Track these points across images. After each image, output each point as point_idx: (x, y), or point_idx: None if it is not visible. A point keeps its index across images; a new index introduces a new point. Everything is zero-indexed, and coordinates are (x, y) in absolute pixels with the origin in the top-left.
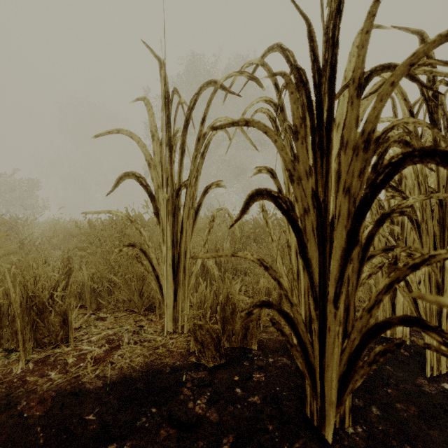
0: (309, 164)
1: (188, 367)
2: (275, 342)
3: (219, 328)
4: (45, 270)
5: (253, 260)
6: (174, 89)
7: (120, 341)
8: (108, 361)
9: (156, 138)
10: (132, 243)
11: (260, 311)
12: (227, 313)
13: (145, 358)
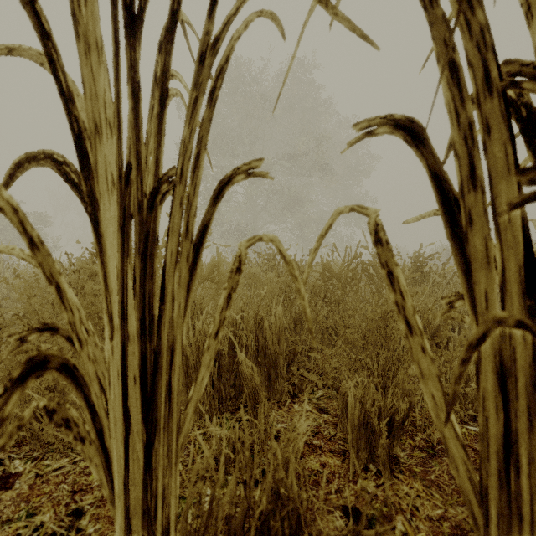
0: None
1: None
2: None
3: None
4: None
5: None
6: None
7: None
8: None
9: None
10: (50, 324)
11: None
12: None
13: None
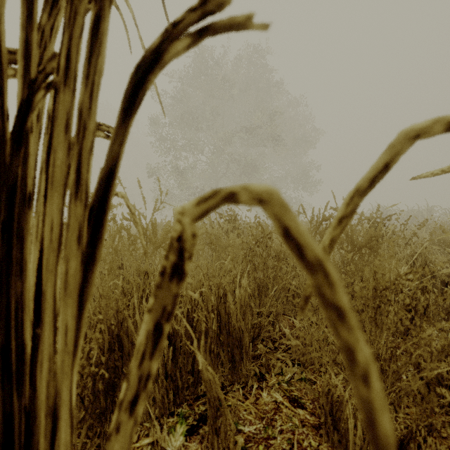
0: None
1: None
2: None
3: None
4: None
5: None
6: None
7: None
8: None
9: None
10: None
11: None
12: None
13: None
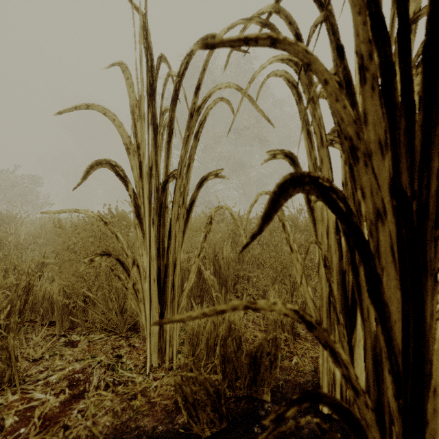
0: (385, 127)
1: (174, 438)
2: (294, 387)
3: (218, 379)
4: (8, 281)
5: (287, 313)
6: (162, 56)
7: (87, 383)
8: (62, 424)
9: (136, 115)
10: (107, 252)
11: (277, 351)
12: (230, 351)
13: (115, 418)
